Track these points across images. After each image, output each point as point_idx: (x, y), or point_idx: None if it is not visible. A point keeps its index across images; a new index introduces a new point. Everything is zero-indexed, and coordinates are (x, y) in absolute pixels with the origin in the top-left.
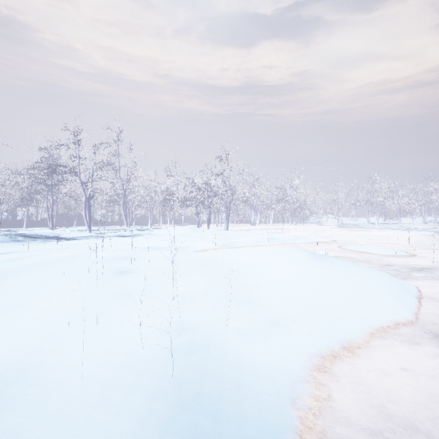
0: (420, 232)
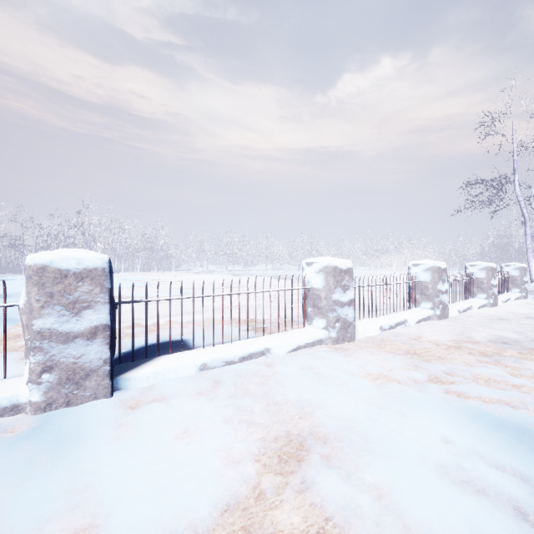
0: (226, 275)
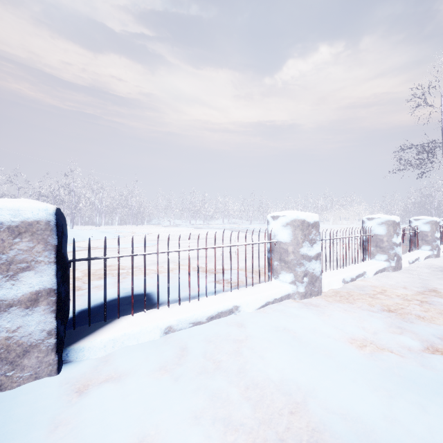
0: (189, 228)
